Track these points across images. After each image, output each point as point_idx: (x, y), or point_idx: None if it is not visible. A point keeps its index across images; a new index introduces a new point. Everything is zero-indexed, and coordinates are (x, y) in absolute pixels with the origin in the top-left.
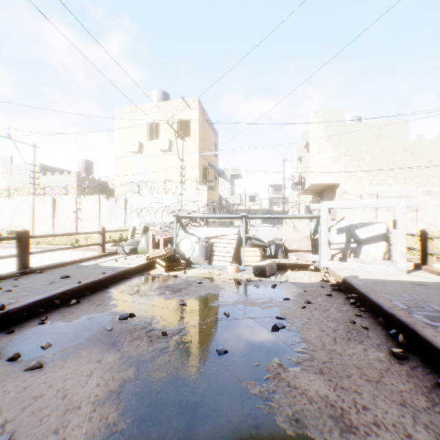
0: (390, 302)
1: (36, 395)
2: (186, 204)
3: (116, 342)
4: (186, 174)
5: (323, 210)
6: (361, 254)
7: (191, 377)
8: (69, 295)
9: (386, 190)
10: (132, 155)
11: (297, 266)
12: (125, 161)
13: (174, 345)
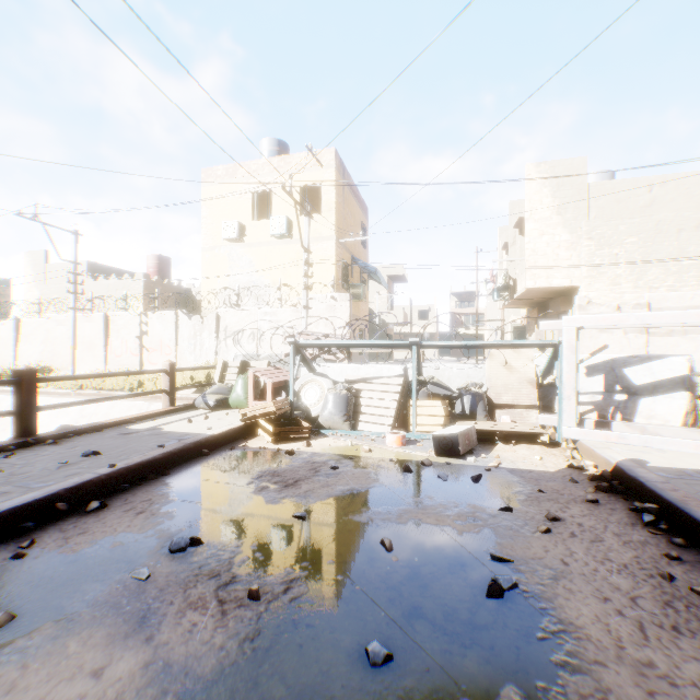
0: None
1: None
2: (315, 324)
3: (150, 612)
4: (315, 275)
5: (567, 332)
6: (638, 415)
7: None
8: (87, 492)
9: (666, 298)
10: (228, 244)
11: (513, 434)
12: (217, 254)
13: (271, 629)
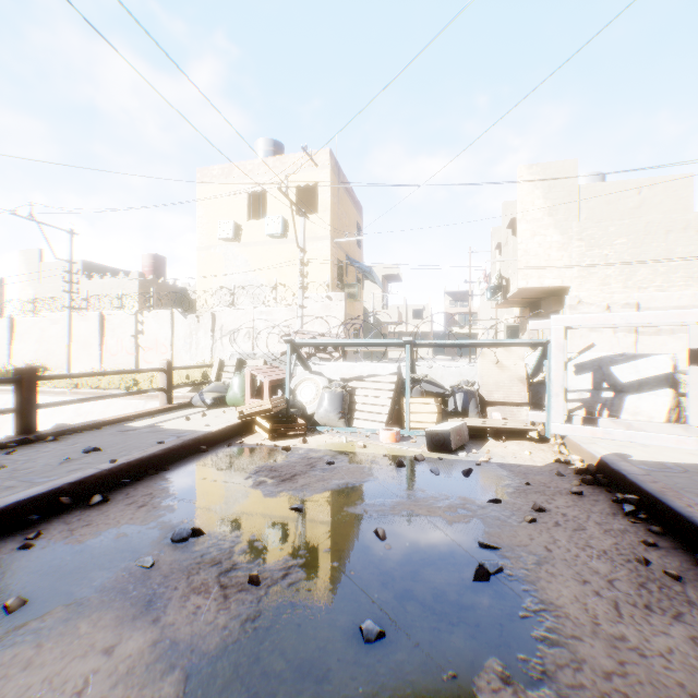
0: None
1: None
2: (310, 323)
3: (155, 597)
4: (310, 275)
5: (555, 331)
6: (624, 411)
7: None
8: (90, 487)
9: (654, 298)
10: (223, 244)
11: (504, 431)
12: (213, 254)
13: (271, 610)
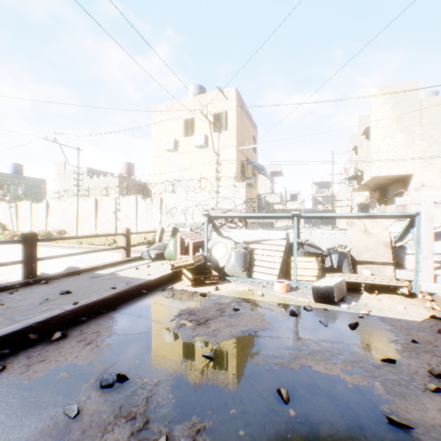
0: None
1: None
2: (222, 203)
3: None
4: (223, 171)
5: (424, 205)
6: None
7: None
8: (54, 324)
9: None
10: (168, 153)
11: (373, 285)
12: (161, 160)
13: None
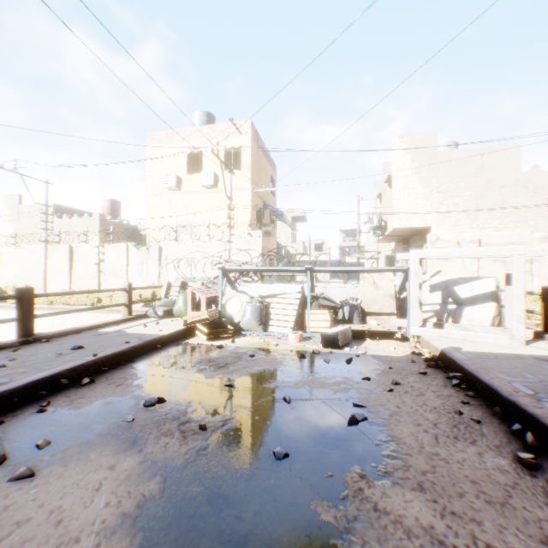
0: (509, 385)
1: (20, 519)
2: (236, 254)
3: (137, 438)
4: (236, 217)
5: (413, 261)
6: (463, 319)
7: (238, 493)
8: (80, 373)
9: (491, 236)
10: (168, 192)
11: (378, 333)
12: (159, 200)
13: (215, 444)
